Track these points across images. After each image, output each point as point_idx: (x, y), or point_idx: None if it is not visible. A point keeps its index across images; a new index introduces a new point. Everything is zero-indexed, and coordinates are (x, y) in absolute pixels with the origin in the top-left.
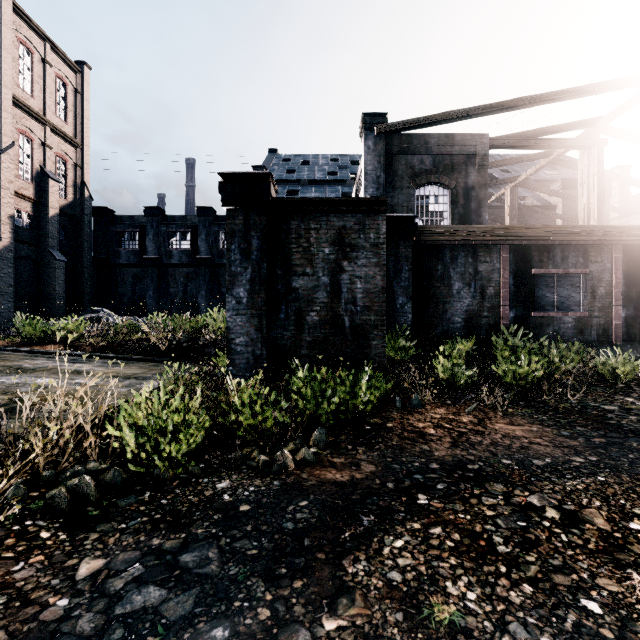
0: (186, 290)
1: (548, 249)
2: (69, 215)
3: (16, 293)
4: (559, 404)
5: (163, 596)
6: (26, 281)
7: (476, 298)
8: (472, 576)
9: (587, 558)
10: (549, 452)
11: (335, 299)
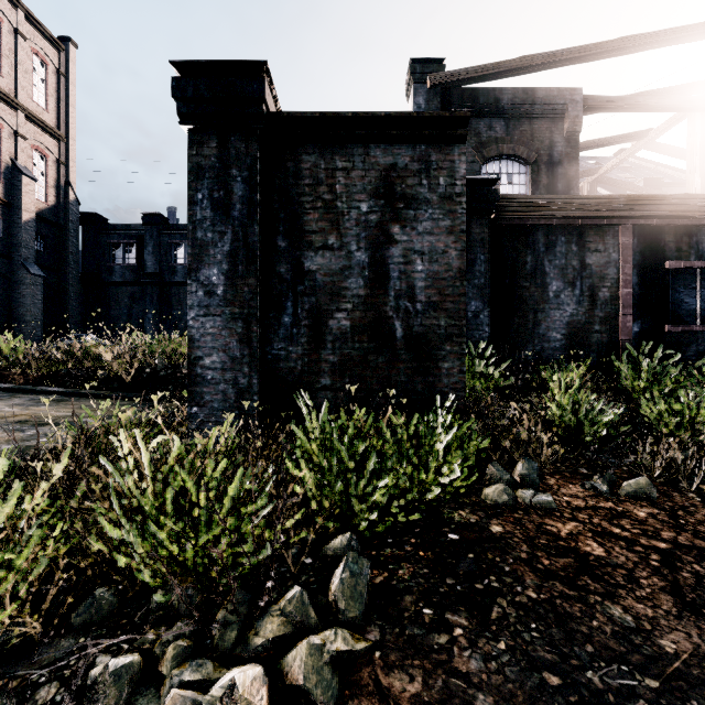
0: None
1: (689, 232)
2: (50, 221)
3: None
4: None
5: None
6: None
7: (583, 304)
8: None
9: None
10: None
11: (378, 290)
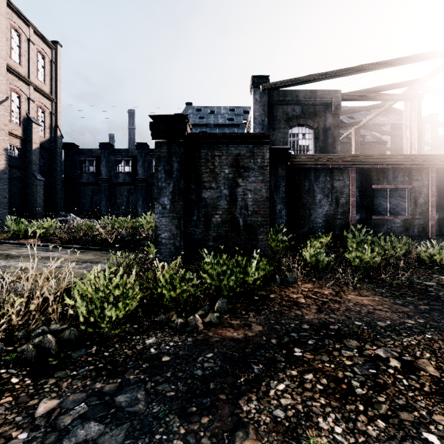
0: (128, 201)
1: (383, 171)
2: (46, 148)
3: (9, 203)
4: (393, 281)
5: (101, 430)
6: (16, 194)
7: (332, 205)
8: (338, 413)
9: (424, 398)
10: (388, 316)
11: (233, 206)
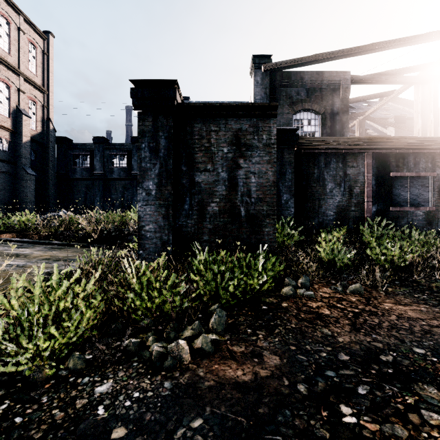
0: (123, 196)
1: (403, 156)
2: (38, 142)
3: None
4: (431, 283)
5: None
6: (5, 189)
7: (345, 196)
8: None
9: None
10: None
11: (232, 192)
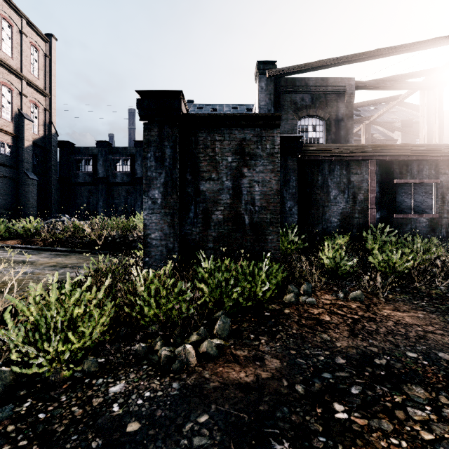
0: (126, 201)
1: (407, 163)
2: (40, 146)
3: None
4: (431, 290)
5: None
6: (7, 194)
7: (349, 203)
8: None
9: None
10: (448, 342)
11: (236, 200)
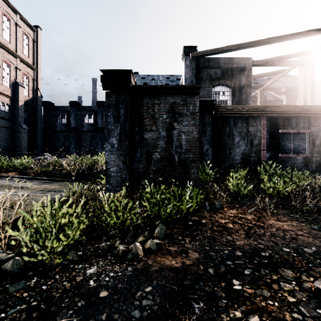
0: (91, 144)
1: (288, 118)
2: (30, 105)
3: (1, 145)
4: (303, 207)
5: None
6: (7, 139)
7: (248, 146)
8: None
9: None
10: (312, 242)
11: (169, 145)
